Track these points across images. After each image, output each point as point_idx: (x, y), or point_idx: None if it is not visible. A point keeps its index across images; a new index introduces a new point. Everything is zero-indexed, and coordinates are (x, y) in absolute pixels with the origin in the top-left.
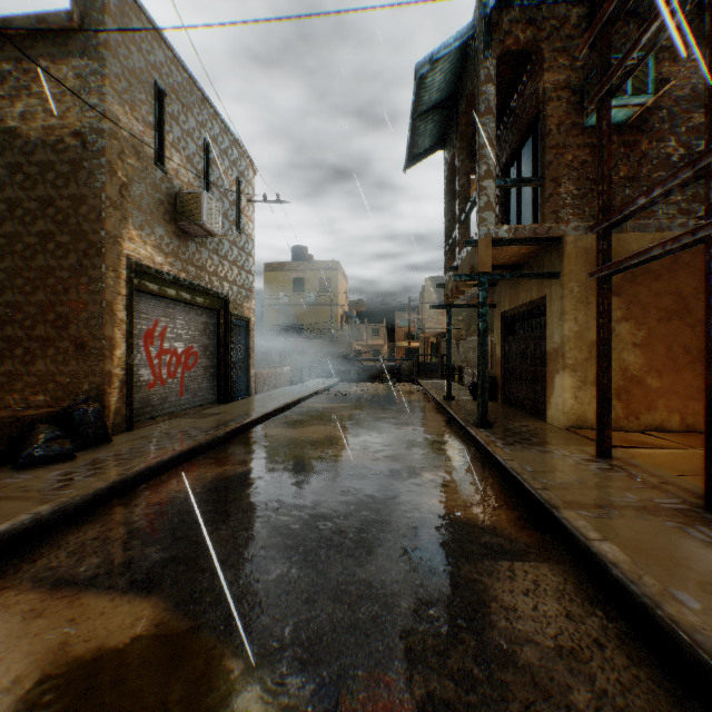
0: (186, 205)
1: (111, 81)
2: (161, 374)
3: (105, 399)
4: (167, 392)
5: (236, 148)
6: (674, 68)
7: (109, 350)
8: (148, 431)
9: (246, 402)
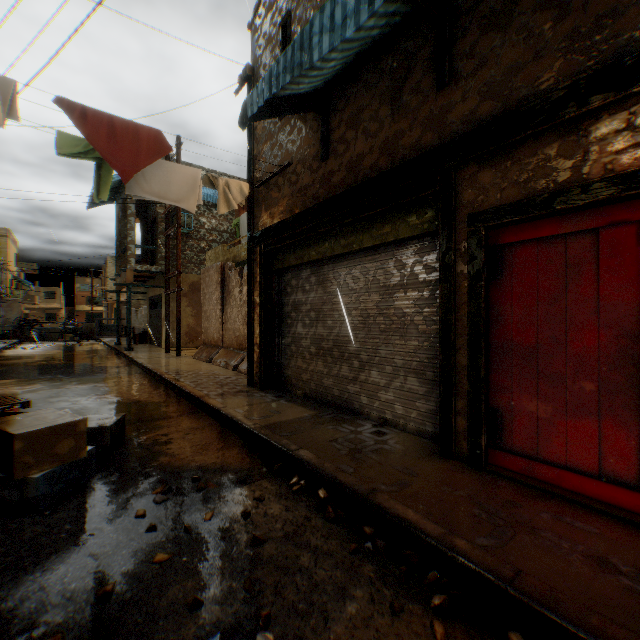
0: None
1: None
2: None
3: None
4: None
5: None
6: (206, 217)
7: None
8: None
9: None
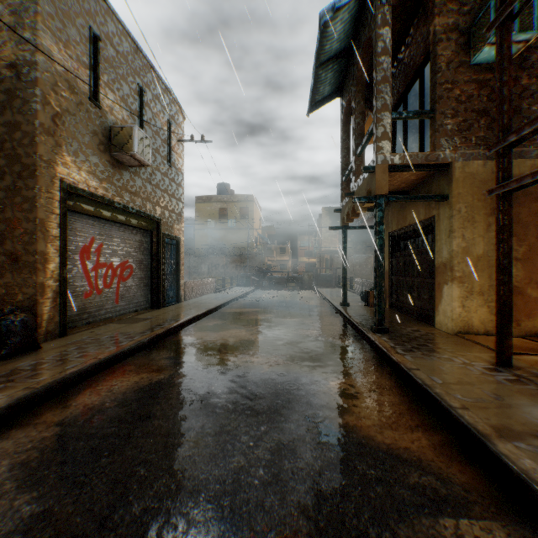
0: (119, 137)
1: (44, 19)
2: (98, 285)
3: (37, 309)
4: (103, 300)
5: (167, 95)
6: None
7: (42, 264)
8: (80, 336)
9: (175, 307)
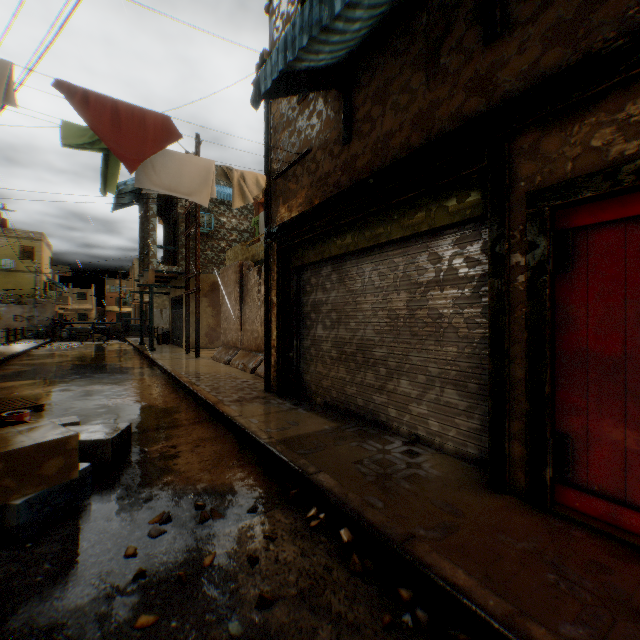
0: None
1: None
2: None
3: None
4: None
5: None
6: (227, 216)
7: None
8: None
9: None
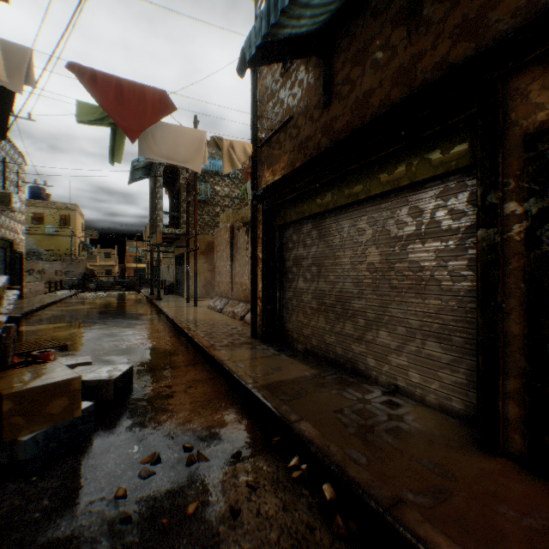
0: (1, 197)
1: None
2: None
3: None
4: None
5: (18, 153)
6: (220, 186)
7: None
8: None
9: (27, 300)
